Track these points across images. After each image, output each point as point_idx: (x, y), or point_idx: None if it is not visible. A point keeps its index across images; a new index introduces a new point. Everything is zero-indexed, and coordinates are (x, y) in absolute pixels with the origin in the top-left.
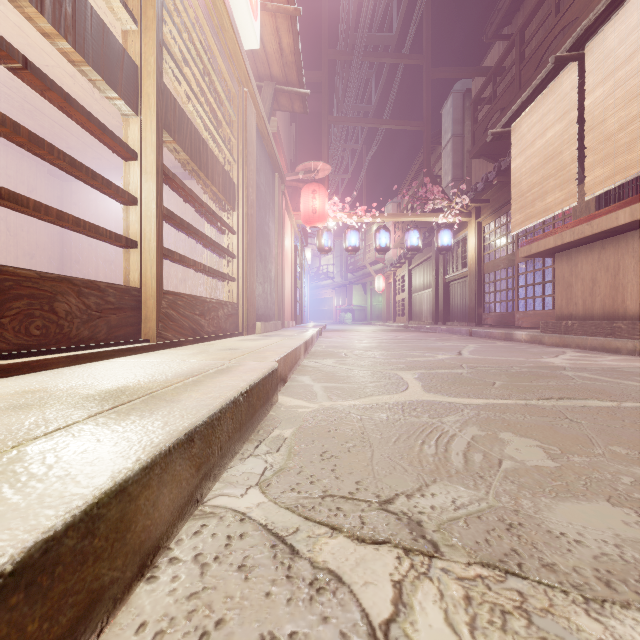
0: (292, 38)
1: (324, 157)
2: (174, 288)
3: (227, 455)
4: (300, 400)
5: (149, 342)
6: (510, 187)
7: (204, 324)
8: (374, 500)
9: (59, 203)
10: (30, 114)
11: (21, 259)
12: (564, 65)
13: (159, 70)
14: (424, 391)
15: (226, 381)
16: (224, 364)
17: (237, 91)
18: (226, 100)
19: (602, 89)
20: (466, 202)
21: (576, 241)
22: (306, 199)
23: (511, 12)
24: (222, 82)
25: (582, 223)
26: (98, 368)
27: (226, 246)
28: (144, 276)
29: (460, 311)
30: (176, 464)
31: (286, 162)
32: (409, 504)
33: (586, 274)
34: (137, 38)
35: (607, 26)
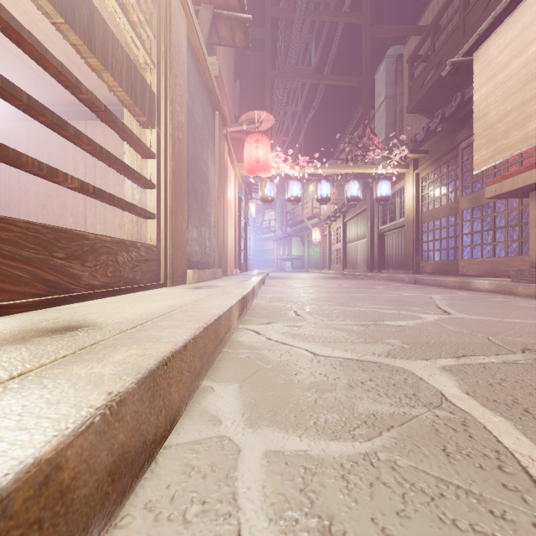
0: None
1: (267, 110)
2: (109, 234)
3: None
4: None
5: None
6: (452, 135)
7: (81, 273)
8: None
9: None
10: None
11: None
12: None
13: None
14: None
15: None
16: None
17: None
18: None
19: None
20: (405, 153)
21: None
22: (249, 149)
23: None
24: None
25: None
26: None
27: (144, 174)
28: None
29: (395, 259)
30: None
31: (230, 113)
32: None
33: None
34: None
35: None
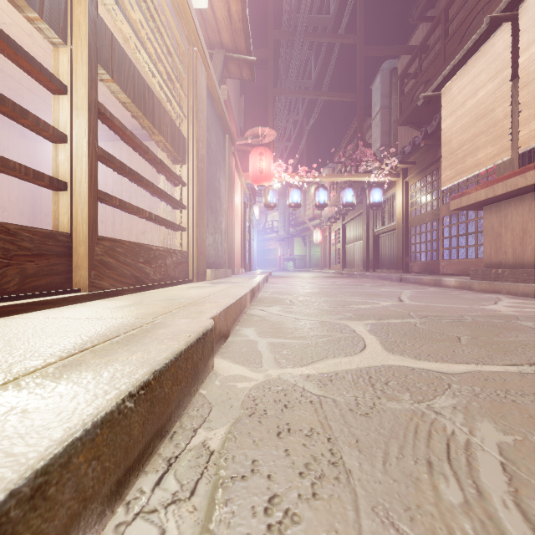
0: (240, 4)
1: (270, 124)
2: (134, 239)
3: None
4: (241, 366)
5: (79, 292)
6: (435, 149)
7: (149, 272)
8: None
9: (30, 162)
10: None
11: None
12: (497, 27)
13: None
14: (386, 350)
15: (119, 364)
16: (144, 324)
17: (187, 49)
18: (175, 55)
19: None
20: (395, 164)
21: (508, 193)
22: (254, 161)
23: None
24: (172, 40)
25: (515, 175)
26: None
27: (177, 197)
28: (74, 220)
29: (388, 260)
30: None
31: (236, 128)
32: None
33: (516, 224)
34: None
35: None
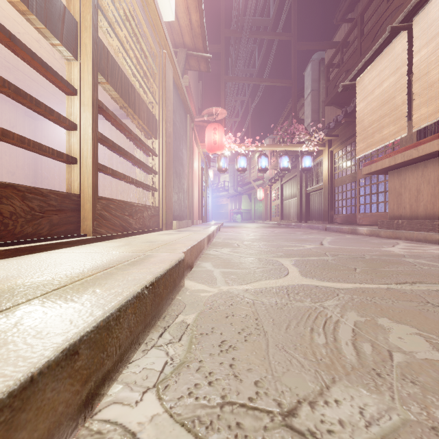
0: (199, 15)
1: (222, 105)
2: (115, 197)
3: (128, 350)
4: (202, 284)
5: (86, 236)
6: (353, 125)
7: (132, 222)
8: (276, 410)
9: (33, 136)
10: (9, 70)
11: (5, 176)
12: (397, 33)
13: (94, 25)
14: (302, 276)
15: (135, 273)
16: (139, 256)
17: (158, 52)
18: (150, 57)
19: (426, 49)
20: (322, 136)
21: (405, 162)
22: (209, 134)
23: (353, 3)
24: (147, 45)
25: (410, 148)
26: (31, 260)
27: (150, 165)
28: (82, 185)
29: (317, 213)
30: (46, 391)
31: (195, 108)
32: (314, 417)
33: (412, 186)
34: (77, 0)
35: (430, 3)
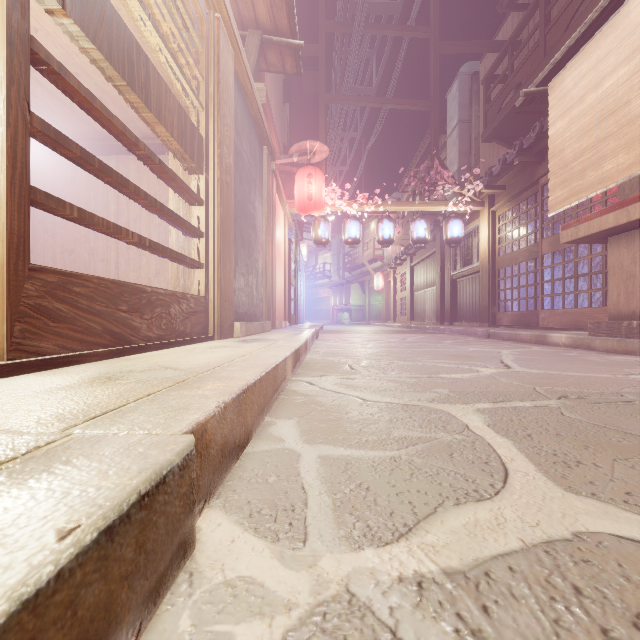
0: None
1: (321, 139)
2: (144, 282)
3: None
4: (259, 540)
5: None
6: (532, 169)
7: (140, 325)
8: None
9: None
10: None
11: None
12: None
13: None
14: (554, 482)
15: None
16: (2, 460)
17: (205, 13)
18: (186, 15)
19: None
20: (479, 189)
21: None
22: (301, 184)
23: None
24: (185, 1)
25: None
26: None
27: (191, 221)
28: None
29: (469, 310)
30: None
31: (278, 143)
32: None
33: None
34: None
35: None
